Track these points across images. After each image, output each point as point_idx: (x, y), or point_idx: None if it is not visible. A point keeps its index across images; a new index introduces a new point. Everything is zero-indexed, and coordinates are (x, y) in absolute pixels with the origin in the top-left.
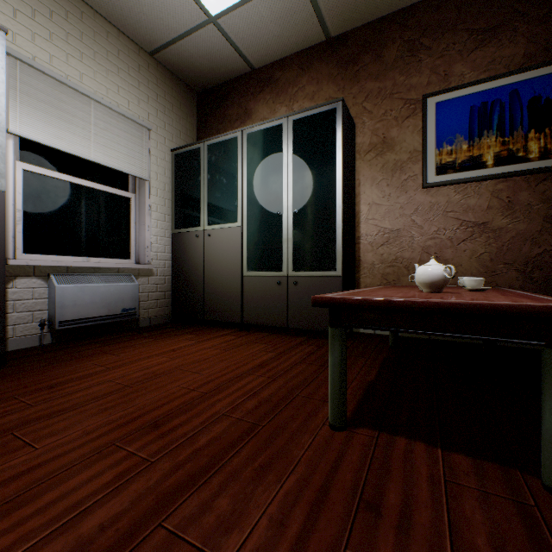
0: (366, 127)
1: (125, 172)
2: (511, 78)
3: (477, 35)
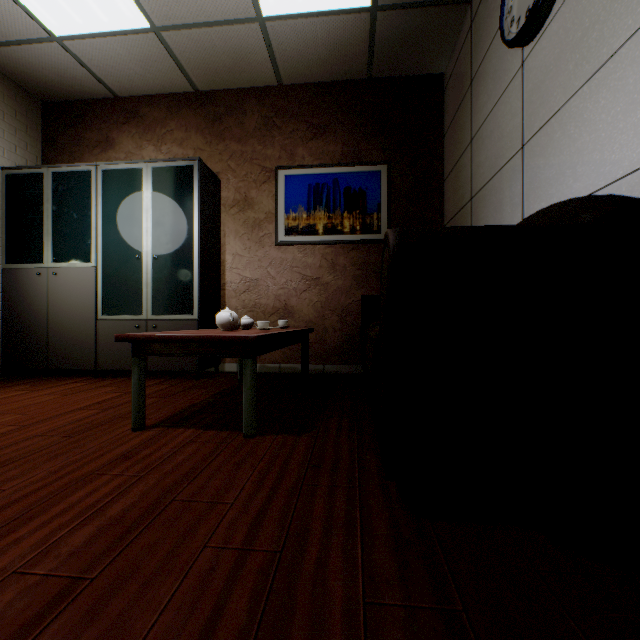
0: (231, 183)
1: None
2: (334, 169)
3: (313, 129)
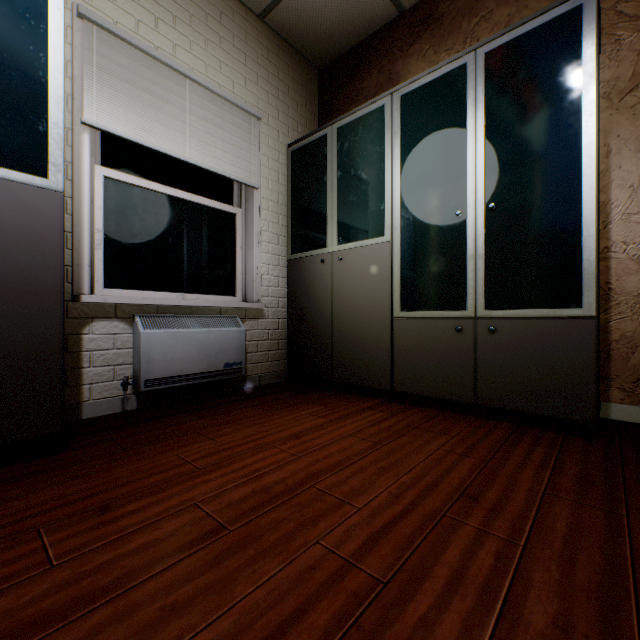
0: (625, 46)
1: (228, 178)
2: None
3: None
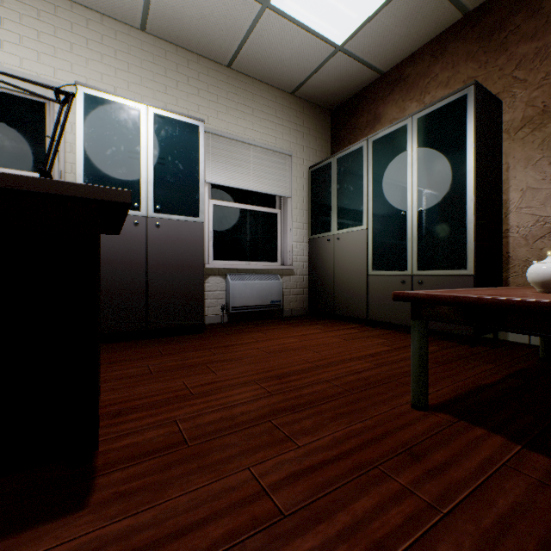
0: (518, 99)
1: (273, 194)
2: None
3: None
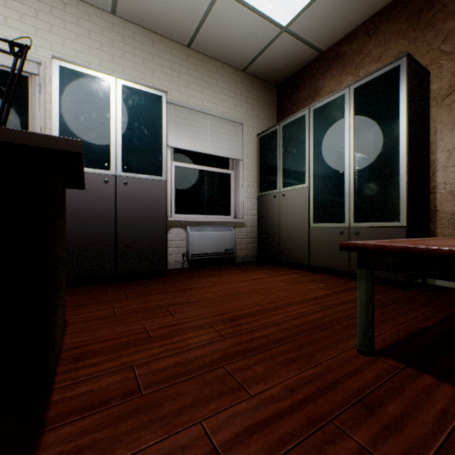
0: (444, 70)
1: (227, 157)
2: None
3: None
